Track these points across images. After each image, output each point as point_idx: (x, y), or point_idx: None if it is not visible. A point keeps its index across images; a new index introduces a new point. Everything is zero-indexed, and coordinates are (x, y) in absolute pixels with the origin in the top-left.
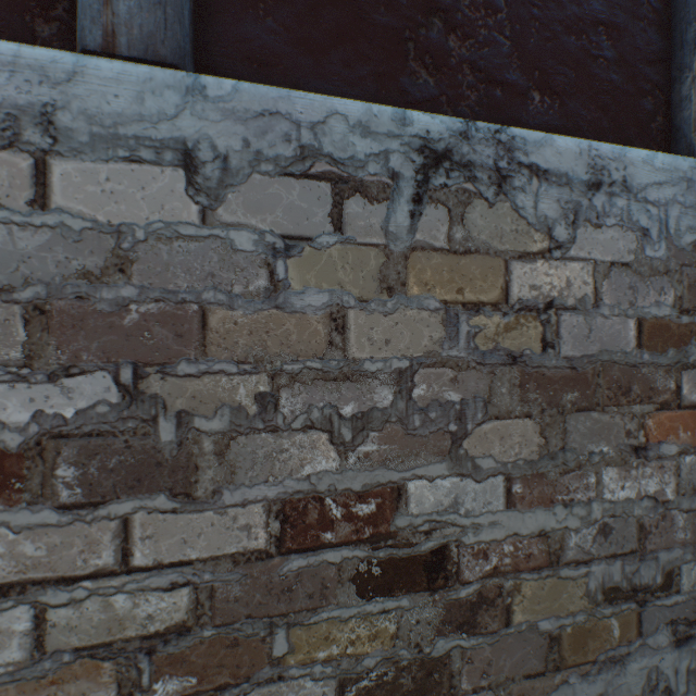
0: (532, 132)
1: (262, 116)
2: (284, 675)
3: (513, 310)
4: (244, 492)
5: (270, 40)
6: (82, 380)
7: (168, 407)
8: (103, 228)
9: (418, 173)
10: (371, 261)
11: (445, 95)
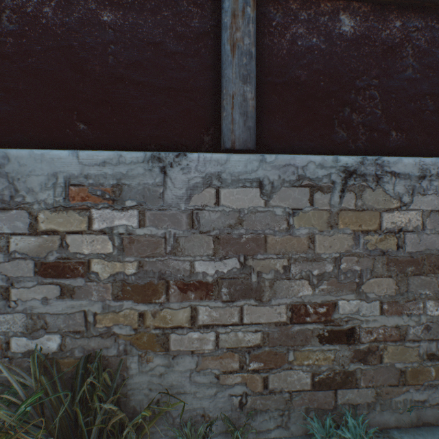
0: (392, 158)
1: (284, 166)
2: (292, 368)
3: (383, 233)
4: (278, 300)
5: (280, 129)
6: (229, 260)
7: (254, 270)
8: (235, 210)
9: (342, 180)
10: (324, 216)
11: (350, 139)
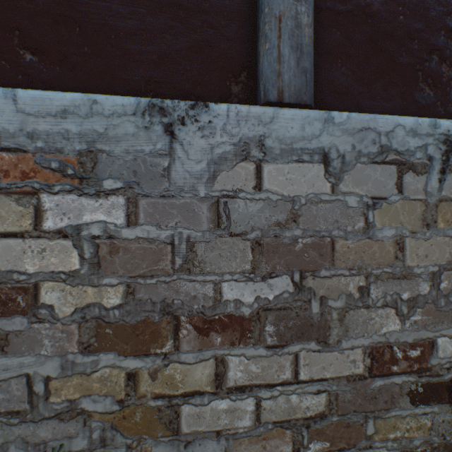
0: None
1: (361, 131)
2: (372, 446)
3: None
4: (351, 341)
5: (343, 80)
6: (276, 279)
7: (315, 294)
8: (286, 199)
9: (442, 155)
10: (417, 209)
11: (439, 101)
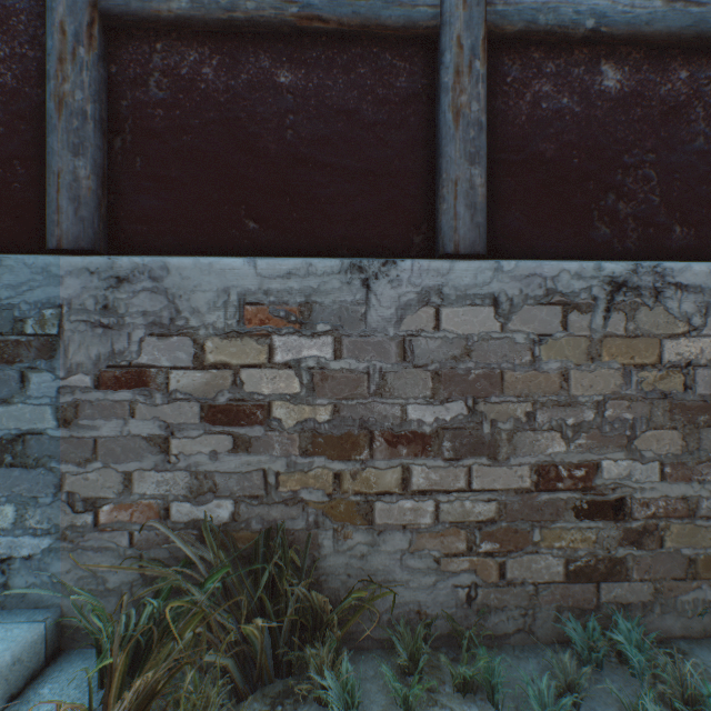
0: (676, 264)
1: (528, 277)
2: (538, 551)
3: (664, 367)
4: (519, 459)
5: (517, 225)
6: (452, 404)
7: (486, 417)
8: (460, 337)
9: (607, 295)
10: (581, 344)
11: (616, 238)
